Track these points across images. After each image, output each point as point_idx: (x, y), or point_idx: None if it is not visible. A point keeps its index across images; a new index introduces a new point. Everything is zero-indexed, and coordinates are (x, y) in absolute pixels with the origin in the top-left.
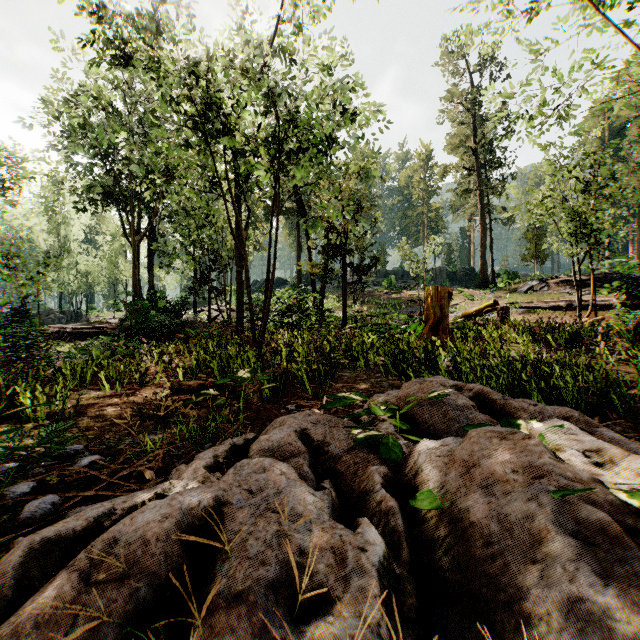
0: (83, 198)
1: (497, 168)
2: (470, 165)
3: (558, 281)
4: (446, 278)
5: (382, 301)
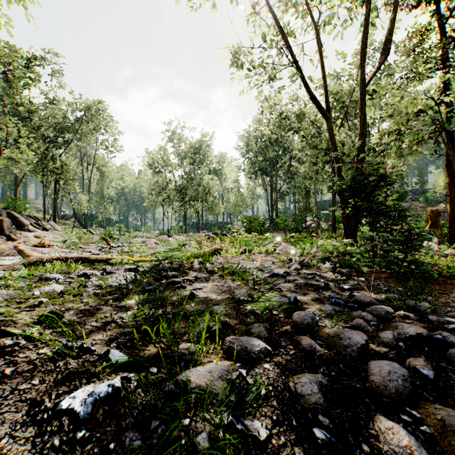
0: (250, 173)
1: None
2: None
3: None
4: None
5: (417, 213)
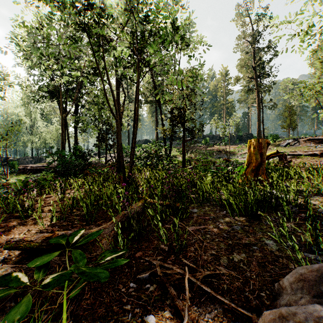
0: (37, 94)
1: (267, 77)
2: (251, 76)
3: (305, 139)
4: (236, 139)
5: (202, 151)
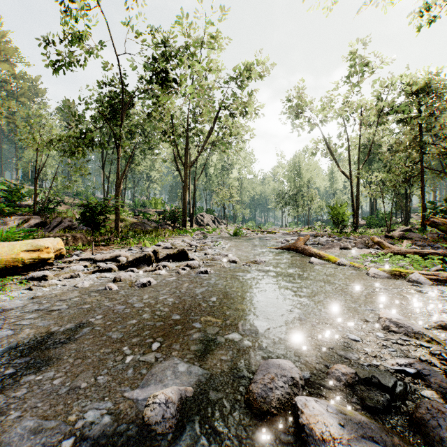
0: None
1: None
2: None
3: None
4: None
5: None
